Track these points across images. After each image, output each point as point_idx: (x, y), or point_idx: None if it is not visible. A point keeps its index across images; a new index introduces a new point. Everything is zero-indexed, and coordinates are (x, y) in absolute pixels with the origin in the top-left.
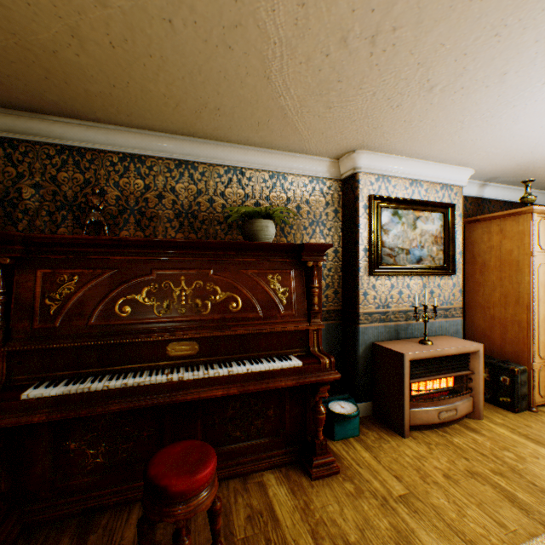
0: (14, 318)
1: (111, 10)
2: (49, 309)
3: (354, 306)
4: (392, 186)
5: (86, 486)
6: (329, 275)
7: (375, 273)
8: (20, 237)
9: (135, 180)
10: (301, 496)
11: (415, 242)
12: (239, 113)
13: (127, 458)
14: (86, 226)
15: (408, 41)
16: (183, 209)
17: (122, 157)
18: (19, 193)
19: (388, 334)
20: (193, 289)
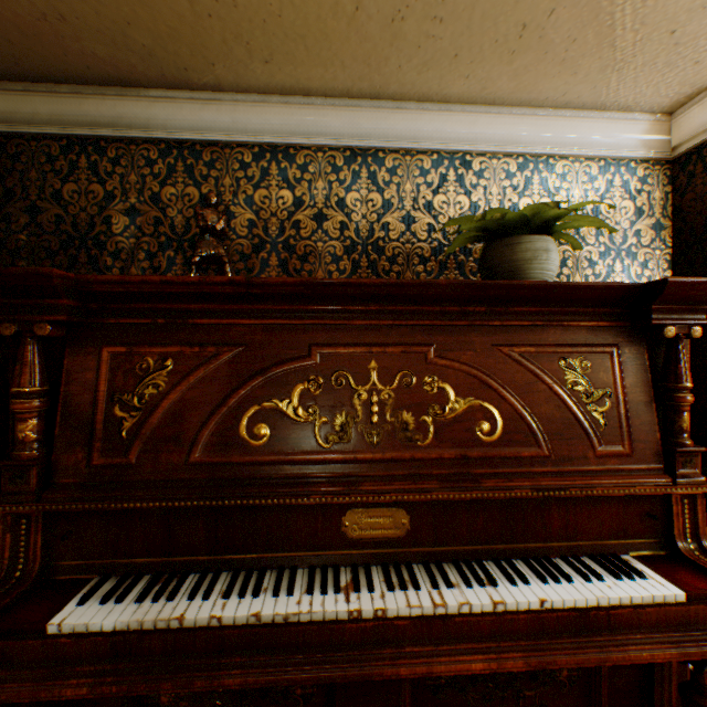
0: (58, 442)
1: None
2: (120, 426)
3: None
4: None
5: None
6: None
7: None
8: (63, 280)
9: (278, 192)
10: None
11: None
12: (487, 1)
13: None
14: (194, 265)
15: None
16: (358, 238)
17: (257, 152)
18: (107, 225)
19: None
20: (395, 390)
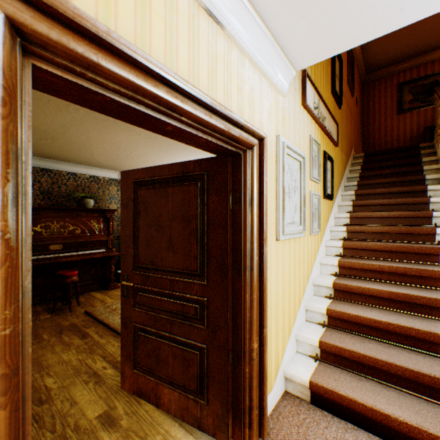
0: None
1: (42, 142)
2: None
3: None
4: None
5: None
6: (119, 220)
7: None
8: None
9: None
10: (105, 293)
11: None
12: (79, 158)
13: None
14: None
15: (137, 158)
16: (45, 190)
17: None
18: None
19: None
20: (60, 225)
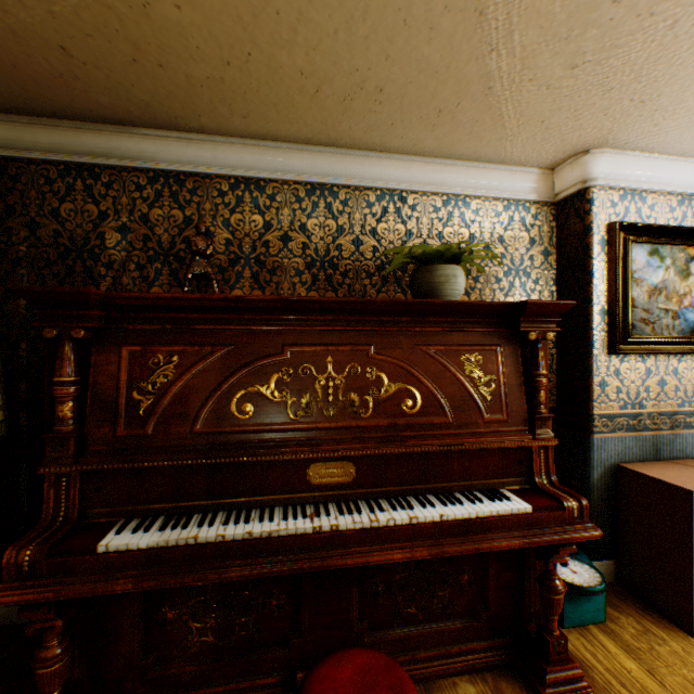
0: (89, 419)
1: None
2: (138, 407)
3: (583, 403)
4: (647, 208)
5: (189, 678)
6: None
7: (621, 351)
8: (97, 297)
9: (251, 216)
10: None
11: (687, 298)
12: (413, 95)
13: (246, 638)
14: (187, 281)
15: None
16: (317, 256)
17: (233, 183)
18: (101, 240)
19: (641, 450)
20: (345, 378)
